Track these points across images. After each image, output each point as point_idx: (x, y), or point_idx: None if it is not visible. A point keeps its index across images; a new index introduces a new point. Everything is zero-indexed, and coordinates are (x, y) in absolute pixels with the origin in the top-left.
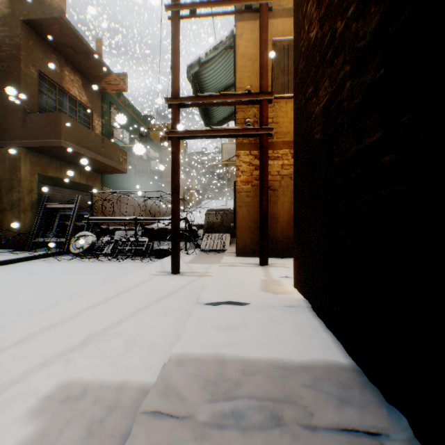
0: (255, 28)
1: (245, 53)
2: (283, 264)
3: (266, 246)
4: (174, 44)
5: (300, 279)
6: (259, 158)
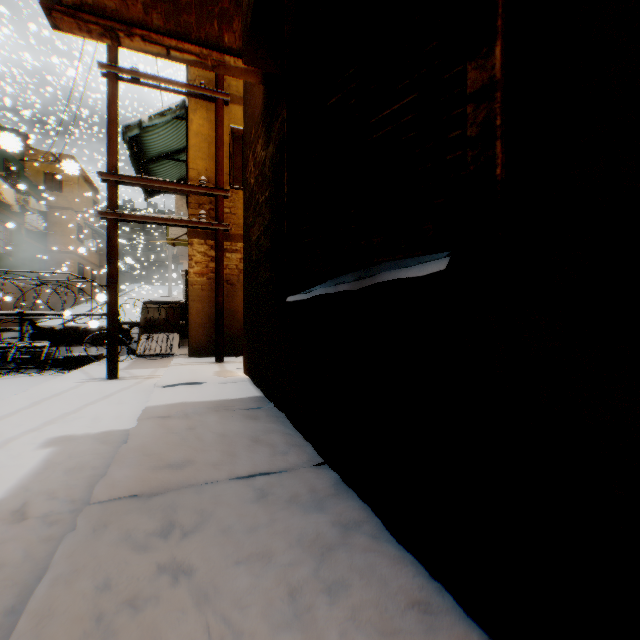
0: (211, 107)
1: (199, 131)
2: (240, 360)
3: (222, 342)
4: (112, 111)
5: (247, 364)
6: (215, 253)
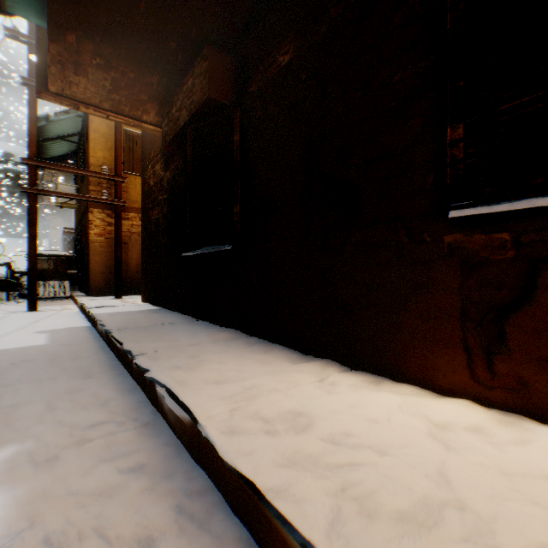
0: None
1: (99, 129)
2: (134, 297)
3: (121, 284)
4: (33, 113)
5: (146, 295)
6: (115, 221)
